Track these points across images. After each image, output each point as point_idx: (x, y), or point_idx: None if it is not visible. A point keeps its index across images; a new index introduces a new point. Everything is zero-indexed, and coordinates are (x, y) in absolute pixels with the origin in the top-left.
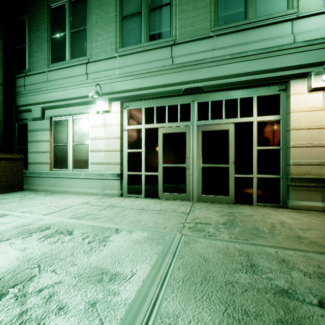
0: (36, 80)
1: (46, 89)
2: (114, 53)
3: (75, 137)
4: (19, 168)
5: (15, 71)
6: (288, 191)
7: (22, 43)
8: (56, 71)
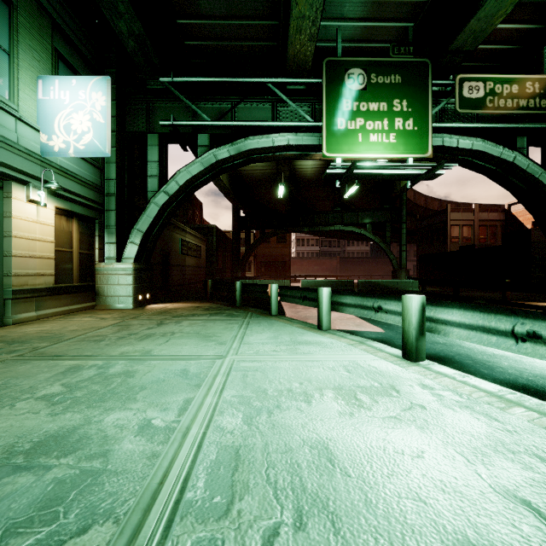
0: None
1: None
2: None
3: None
4: None
5: None
6: (6, 306)
7: None
8: None
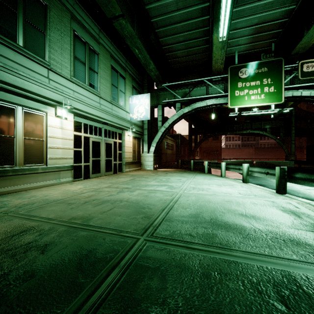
0: None
1: None
2: (69, 76)
3: (26, 131)
4: None
5: None
6: (123, 167)
7: None
8: (4, 47)
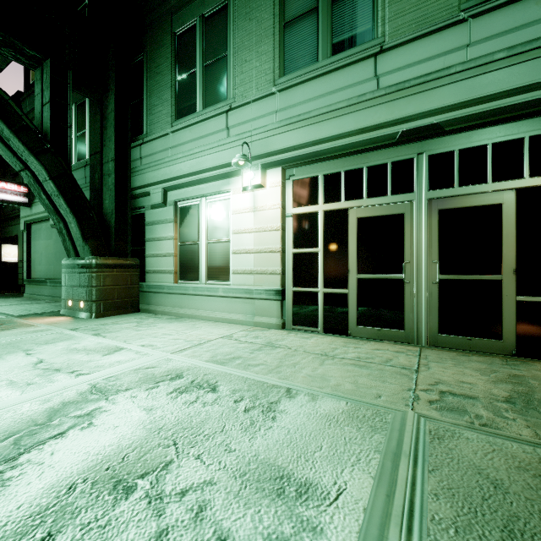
0: (156, 149)
1: (170, 160)
2: (270, 87)
3: (209, 231)
4: (134, 280)
5: (130, 138)
6: None
7: (138, 97)
8: (182, 131)
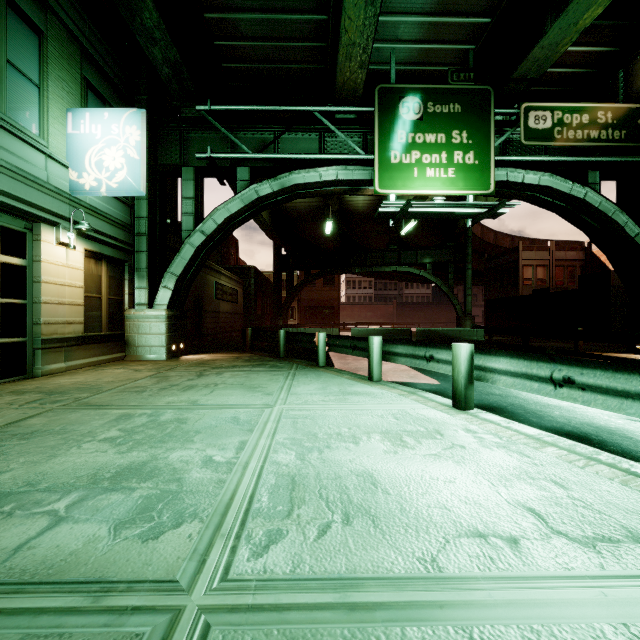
0: None
1: None
2: None
3: None
4: None
5: None
6: (35, 357)
7: None
8: None
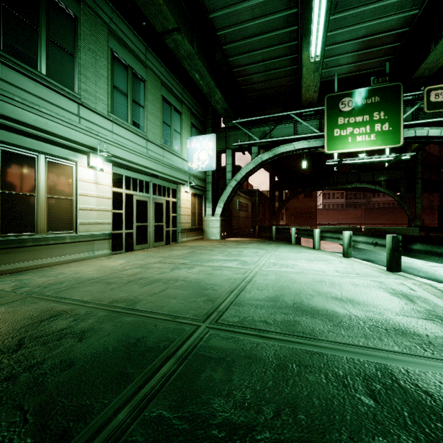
0: None
1: None
2: (106, 113)
3: (50, 187)
4: None
5: None
6: (178, 235)
7: None
8: (23, 76)
